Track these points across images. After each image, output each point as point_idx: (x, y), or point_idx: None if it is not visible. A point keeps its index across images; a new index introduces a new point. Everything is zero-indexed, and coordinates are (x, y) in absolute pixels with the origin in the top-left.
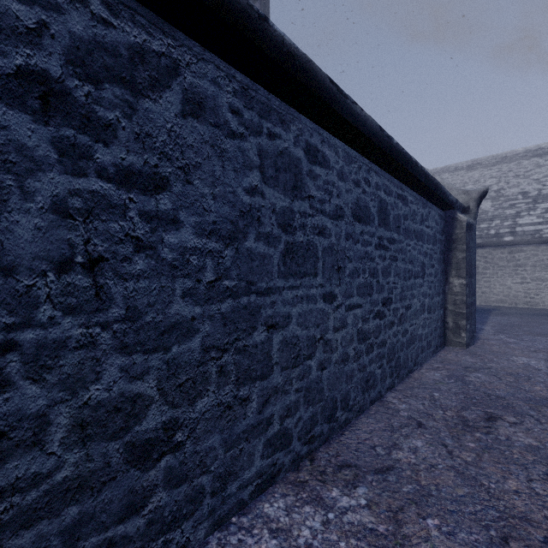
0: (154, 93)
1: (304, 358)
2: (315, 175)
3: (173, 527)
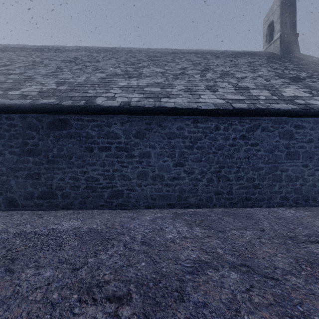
0: (256, 130)
1: (293, 181)
2: (298, 132)
3: (259, 201)
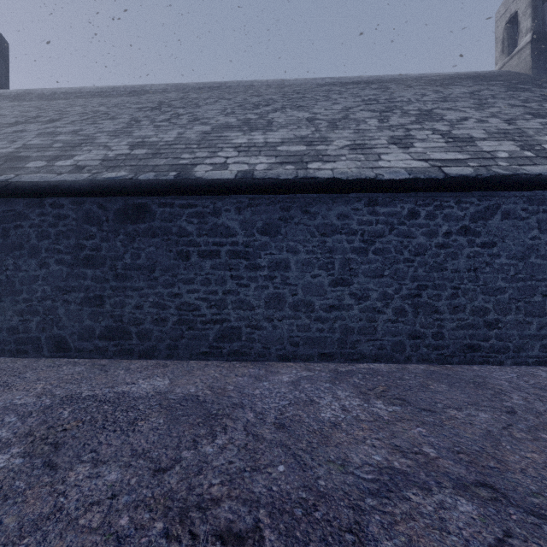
0: (491, 218)
1: None
2: None
3: (497, 353)
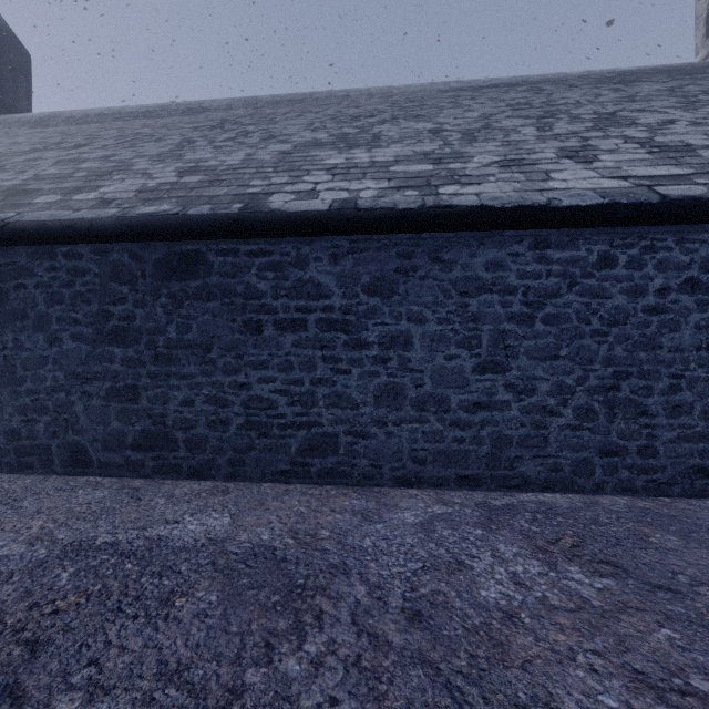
0: None
1: None
2: None
3: None
